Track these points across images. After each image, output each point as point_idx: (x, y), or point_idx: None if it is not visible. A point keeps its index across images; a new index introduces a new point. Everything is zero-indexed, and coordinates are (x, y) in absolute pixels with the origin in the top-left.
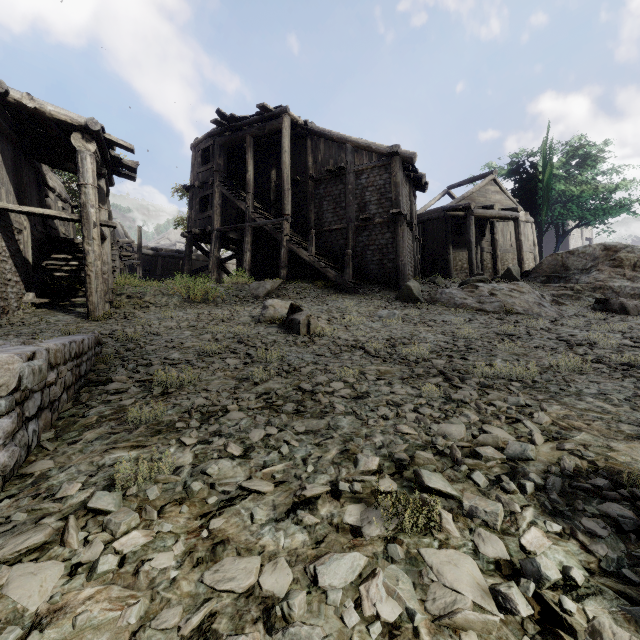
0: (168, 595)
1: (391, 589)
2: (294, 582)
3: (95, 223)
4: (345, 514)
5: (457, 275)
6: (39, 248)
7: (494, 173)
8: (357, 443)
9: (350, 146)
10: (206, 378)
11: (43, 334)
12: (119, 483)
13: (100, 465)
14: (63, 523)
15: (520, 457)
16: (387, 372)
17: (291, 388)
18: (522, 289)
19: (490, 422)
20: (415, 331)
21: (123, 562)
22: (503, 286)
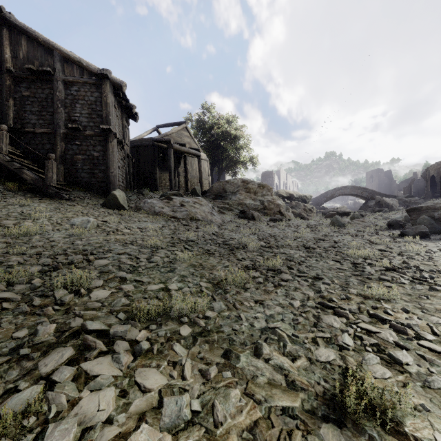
0: None
1: None
2: None
3: None
4: None
5: (162, 190)
6: None
7: (186, 123)
8: None
9: (59, 54)
10: None
11: None
12: None
13: None
14: None
15: None
16: None
17: None
18: (201, 202)
19: None
20: (104, 241)
21: None
22: (190, 199)
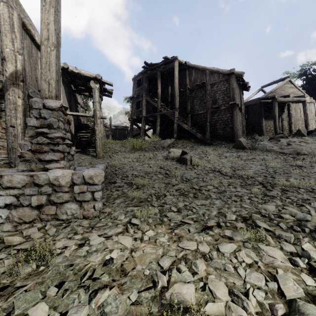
0: (168, 248)
1: (248, 254)
2: (210, 250)
3: (99, 117)
4: (225, 232)
5: (267, 134)
6: (76, 128)
7: (290, 77)
8: (224, 210)
9: (208, 72)
10: (152, 182)
11: (82, 164)
12: (136, 217)
13: (126, 211)
14: (124, 227)
15: (303, 219)
16: (233, 182)
17: (189, 188)
18: (307, 141)
19: (287, 205)
20: (245, 163)
21: (149, 239)
22: (295, 140)
